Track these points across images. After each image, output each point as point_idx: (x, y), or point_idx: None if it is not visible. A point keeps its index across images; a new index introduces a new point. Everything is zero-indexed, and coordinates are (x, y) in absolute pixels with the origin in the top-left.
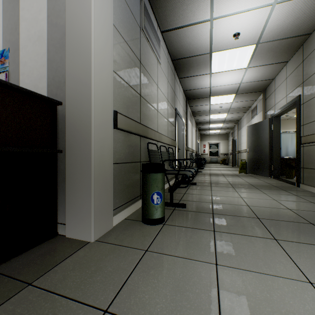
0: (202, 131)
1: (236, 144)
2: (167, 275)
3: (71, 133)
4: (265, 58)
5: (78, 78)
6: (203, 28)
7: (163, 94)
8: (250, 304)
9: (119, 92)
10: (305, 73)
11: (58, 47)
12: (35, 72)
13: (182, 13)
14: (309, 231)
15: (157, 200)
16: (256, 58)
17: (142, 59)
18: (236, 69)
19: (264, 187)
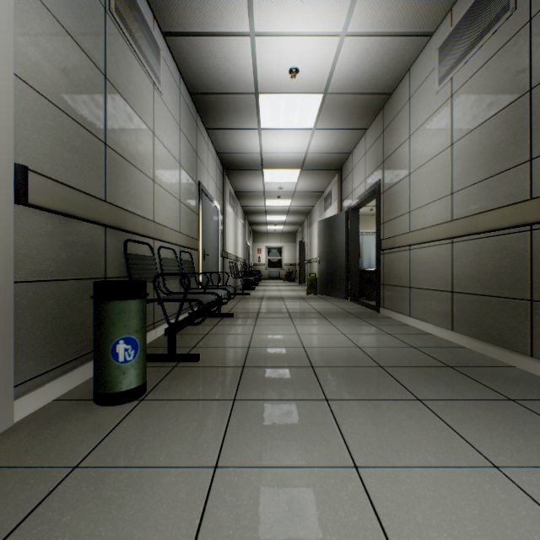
0: (255, 226)
1: (305, 249)
2: (101, 518)
3: None
4: (338, 118)
5: None
6: (239, 46)
7: (169, 152)
8: (250, 537)
9: (38, 126)
10: (386, 148)
11: None
12: None
13: (199, 8)
14: (375, 379)
15: (127, 354)
16: (326, 117)
17: (111, 73)
18: (298, 128)
19: (335, 315)
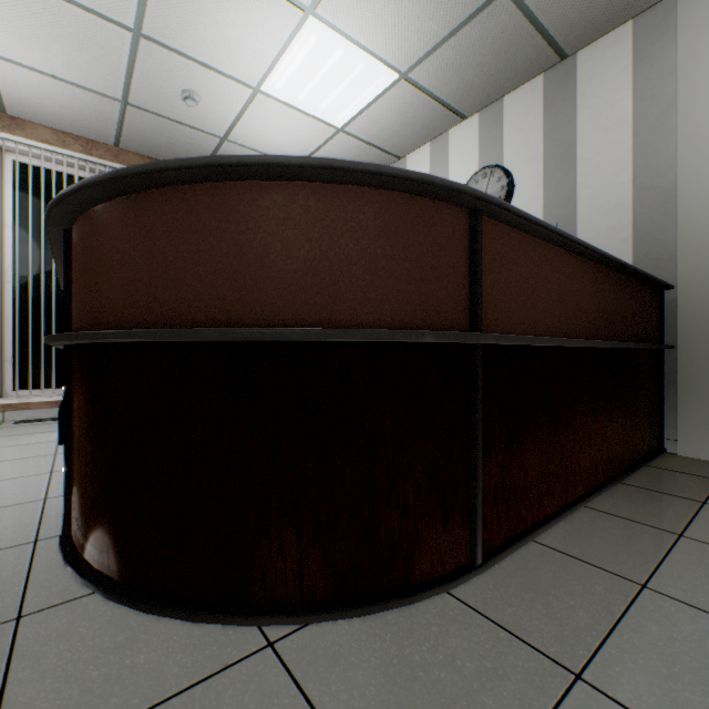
0: None
1: None
2: None
3: (689, 324)
4: None
5: (705, 254)
6: None
7: None
8: None
9: None
10: None
11: (656, 215)
12: (607, 249)
13: None
14: None
15: None
16: None
17: None
18: None
19: None
